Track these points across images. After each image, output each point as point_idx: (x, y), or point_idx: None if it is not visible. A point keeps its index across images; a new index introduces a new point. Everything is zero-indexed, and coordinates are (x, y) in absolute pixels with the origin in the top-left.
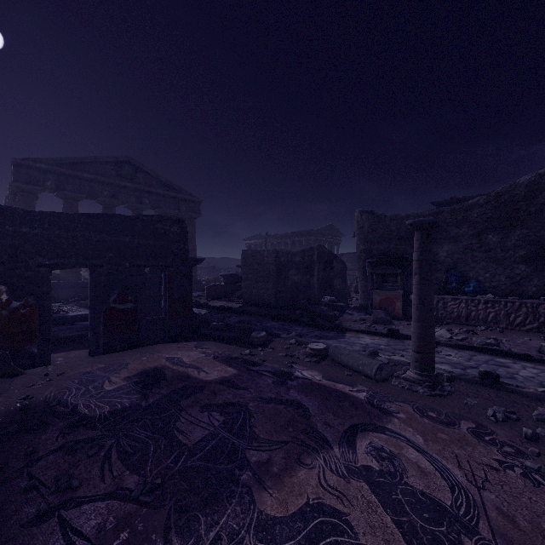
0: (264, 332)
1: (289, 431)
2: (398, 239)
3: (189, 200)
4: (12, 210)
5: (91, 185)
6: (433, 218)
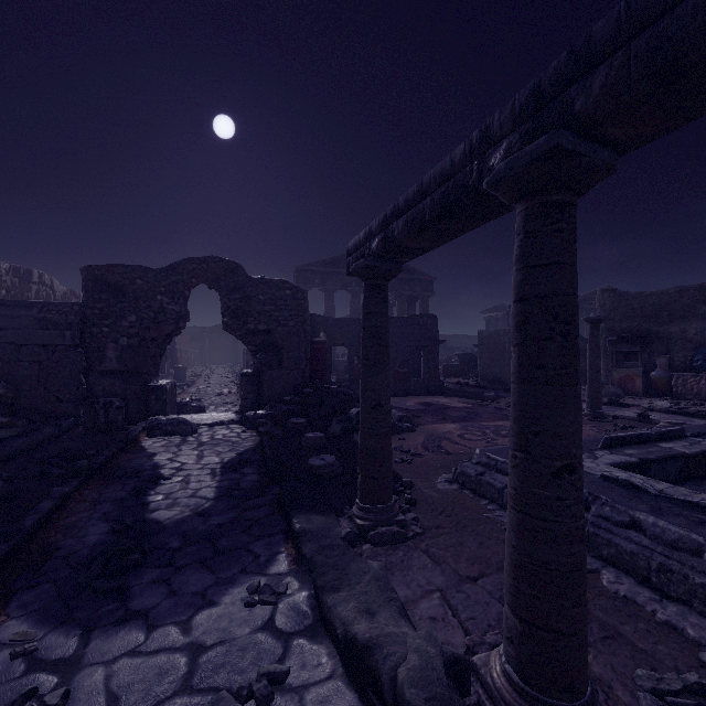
0: (493, 393)
1: (496, 417)
2: (641, 317)
3: (423, 280)
4: (358, 320)
5: (344, 278)
6: (595, 317)
